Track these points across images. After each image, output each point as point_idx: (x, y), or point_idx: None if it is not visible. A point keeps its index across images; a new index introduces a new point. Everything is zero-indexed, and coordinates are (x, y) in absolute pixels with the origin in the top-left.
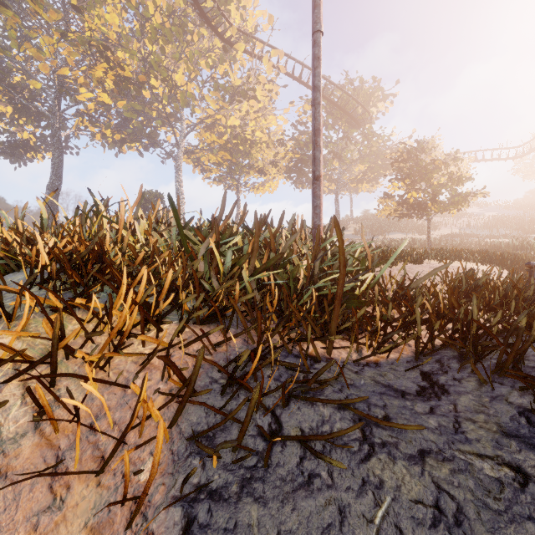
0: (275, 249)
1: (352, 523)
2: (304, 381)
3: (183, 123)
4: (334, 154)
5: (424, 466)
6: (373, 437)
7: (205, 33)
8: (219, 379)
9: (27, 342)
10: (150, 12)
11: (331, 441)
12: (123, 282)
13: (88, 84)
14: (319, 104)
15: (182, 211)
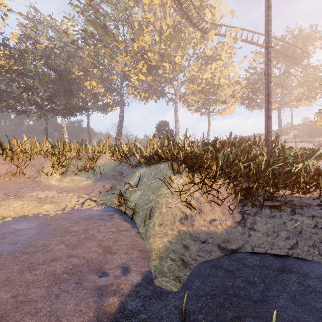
0: (250, 153)
1: (287, 225)
2: (270, 196)
3: (178, 82)
4: (277, 84)
5: (313, 218)
6: (295, 211)
7: (191, 30)
8: (241, 193)
9: (188, 179)
10: (163, 28)
11: (280, 210)
12: (205, 165)
13: (135, 72)
14: (270, 82)
15: (178, 130)
